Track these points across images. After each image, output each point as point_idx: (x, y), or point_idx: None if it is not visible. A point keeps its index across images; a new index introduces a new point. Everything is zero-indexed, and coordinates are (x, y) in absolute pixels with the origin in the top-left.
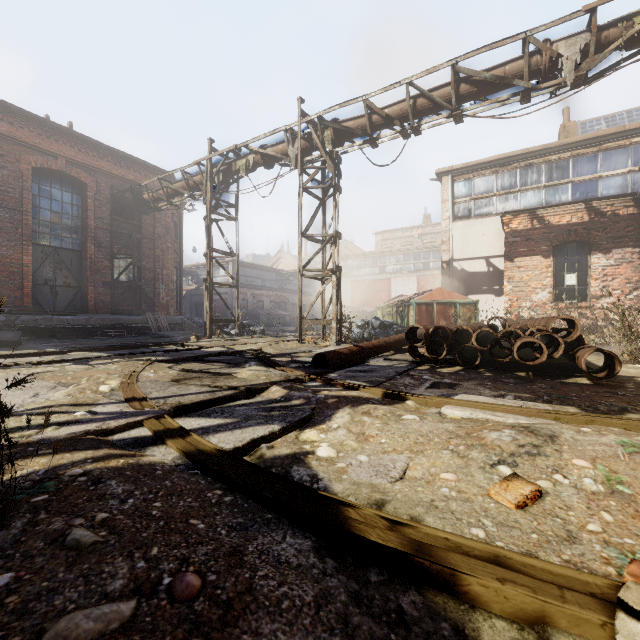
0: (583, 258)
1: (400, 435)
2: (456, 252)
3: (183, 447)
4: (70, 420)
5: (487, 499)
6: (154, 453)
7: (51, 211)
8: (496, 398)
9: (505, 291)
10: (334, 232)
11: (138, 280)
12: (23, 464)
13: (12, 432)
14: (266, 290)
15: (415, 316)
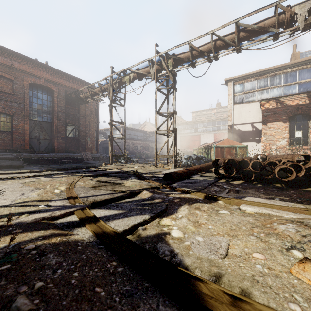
0: (305, 123)
1: (220, 224)
2: (235, 121)
3: (94, 229)
4: (36, 210)
5: (290, 276)
6: (78, 232)
7: (37, 104)
8: (269, 199)
9: (262, 140)
10: (173, 111)
11: (78, 136)
12: (3, 240)
13: (4, 217)
14: (138, 141)
15: (214, 153)
